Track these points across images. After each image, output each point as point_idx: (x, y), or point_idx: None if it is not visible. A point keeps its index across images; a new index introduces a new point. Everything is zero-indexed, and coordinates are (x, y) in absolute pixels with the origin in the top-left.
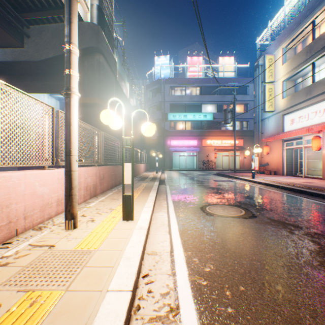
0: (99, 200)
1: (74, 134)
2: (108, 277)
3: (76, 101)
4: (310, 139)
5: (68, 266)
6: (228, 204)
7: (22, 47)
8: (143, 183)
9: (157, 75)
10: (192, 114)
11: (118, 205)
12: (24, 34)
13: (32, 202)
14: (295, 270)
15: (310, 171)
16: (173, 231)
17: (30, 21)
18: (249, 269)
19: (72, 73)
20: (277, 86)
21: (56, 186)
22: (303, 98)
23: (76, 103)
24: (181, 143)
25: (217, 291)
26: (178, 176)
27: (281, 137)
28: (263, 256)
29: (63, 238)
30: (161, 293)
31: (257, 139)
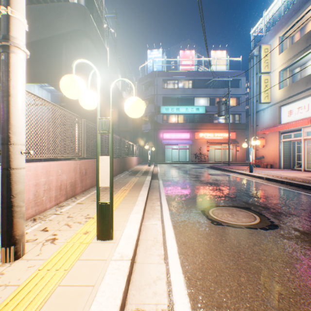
0: (77, 201)
1: (15, 110)
2: None
3: (21, 60)
4: (308, 131)
5: None
6: (235, 205)
7: None
8: (134, 178)
9: (150, 69)
10: (185, 107)
11: None
12: None
13: None
14: None
15: (308, 165)
16: (170, 256)
17: None
18: None
19: (11, 14)
20: (273, 76)
21: None
22: (303, 88)
23: (21, 62)
24: (173, 137)
25: None
26: (171, 170)
27: (279, 129)
28: None
29: None
30: None
31: (251, 132)
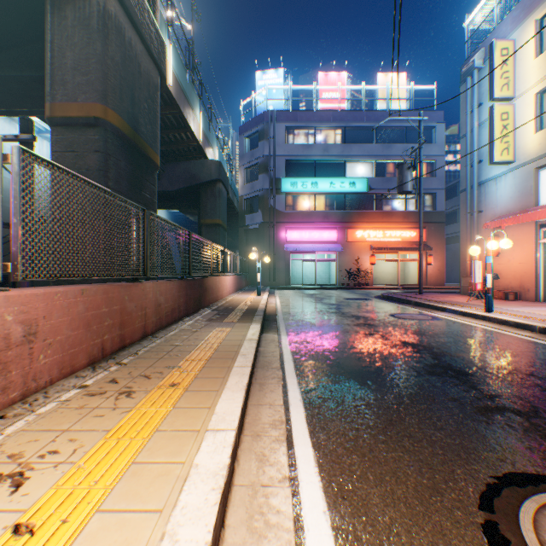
0: None
1: None
2: None
3: None
4: None
5: None
6: None
7: None
8: (217, 332)
9: (261, 107)
10: (328, 179)
11: None
12: None
13: None
14: None
15: None
16: None
17: None
18: None
19: None
20: (520, 106)
21: None
22: None
23: None
24: (306, 237)
25: None
26: (305, 304)
27: (542, 216)
28: None
29: None
30: None
31: (468, 225)
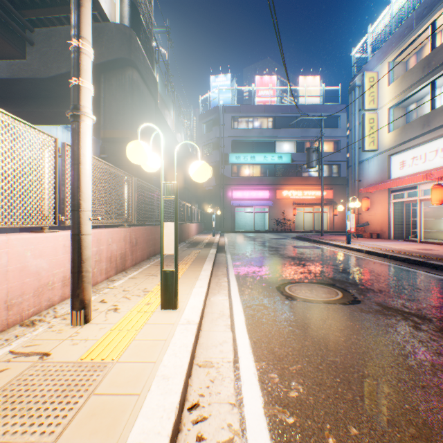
0: (129, 276)
1: (85, 178)
2: (130, 415)
3: (89, 128)
4: (427, 189)
5: (65, 394)
6: (317, 282)
7: (23, 58)
8: (195, 251)
9: (214, 102)
10: (263, 154)
11: (155, 284)
12: (26, 40)
13: (20, 282)
14: (435, 396)
15: (427, 234)
16: (237, 326)
17: (34, 21)
18: (361, 394)
19: (82, 84)
20: (380, 115)
21: (60, 257)
22: (418, 132)
23: (89, 130)
24: (246, 195)
25: (313, 438)
26: (243, 241)
27: (387, 187)
28: (380, 370)
29: (66, 341)
30: (219, 442)
31: (352, 190)
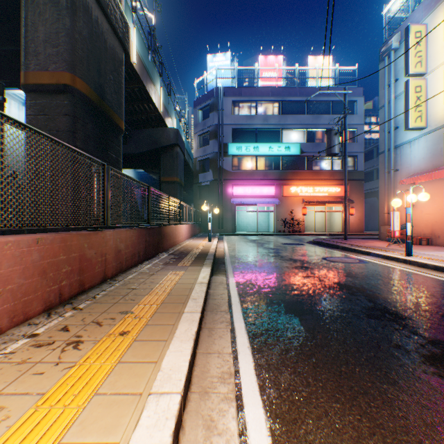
0: None
1: None
2: None
3: None
4: None
5: None
6: None
7: None
8: (172, 275)
9: (212, 85)
10: (267, 144)
11: None
12: None
13: None
14: None
15: None
16: None
17: None
18: None
19: None
20: (431, 80)
21: None
22: None
23: None
24: (249, 192)
25: None
26: (249, 248)
27: None
28: None
29: None
30: None
31: (386, 182)
